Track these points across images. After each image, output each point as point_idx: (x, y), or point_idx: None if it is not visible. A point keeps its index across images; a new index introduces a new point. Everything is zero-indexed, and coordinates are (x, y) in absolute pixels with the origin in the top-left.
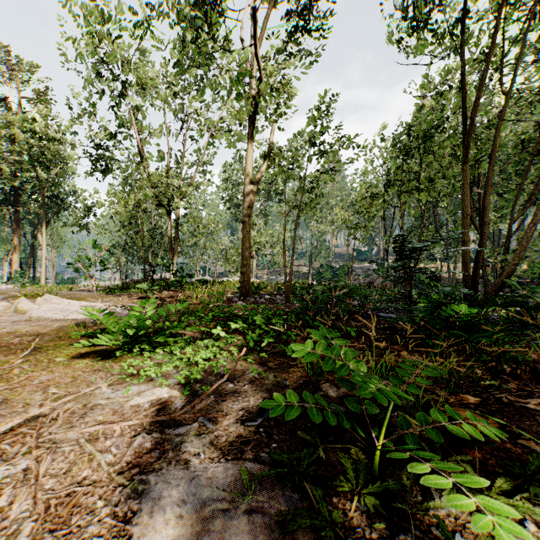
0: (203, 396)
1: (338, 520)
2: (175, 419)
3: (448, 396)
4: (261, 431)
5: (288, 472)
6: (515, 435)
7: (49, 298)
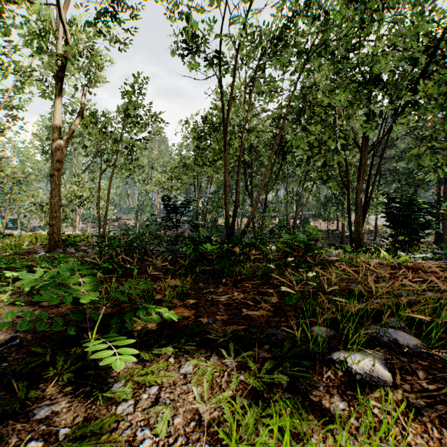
0: None
1: (33, 396)
2: None
3: (178, 302)
4: None
5: None
6: (200, 316)
7: None
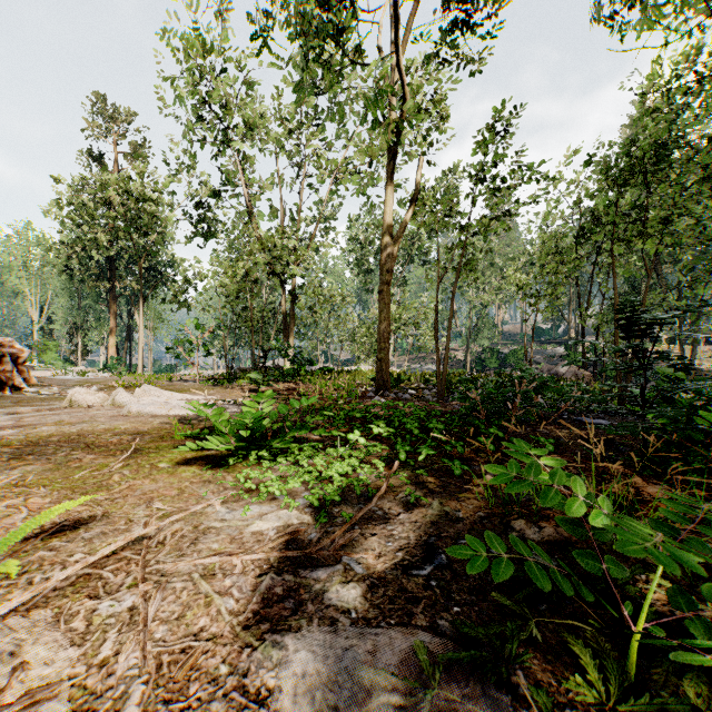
0: (346, 527)
1: None
2: (310, 556)
3: None
4: (434, 585)
5: (488, 658)
6: None
7: (148, 389)
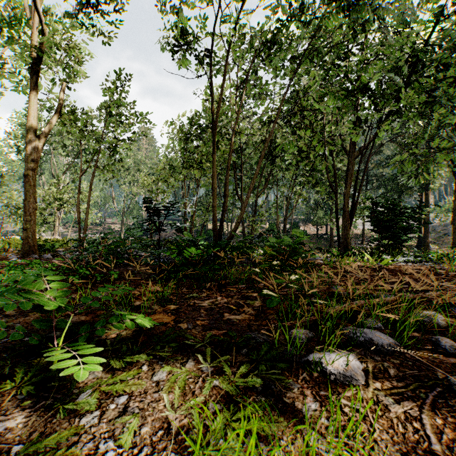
0: None
1: None
2: None
3: (158, 308)
4: None
5: None
6: (180, 322)
7: None
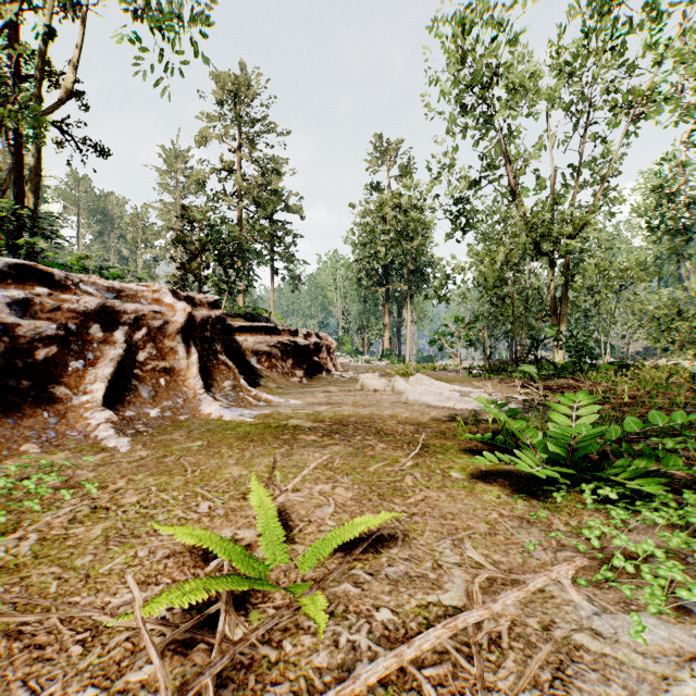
0: None
1: None
2: None
3: None
4: None
5: None
6: None
7: (419, 377)
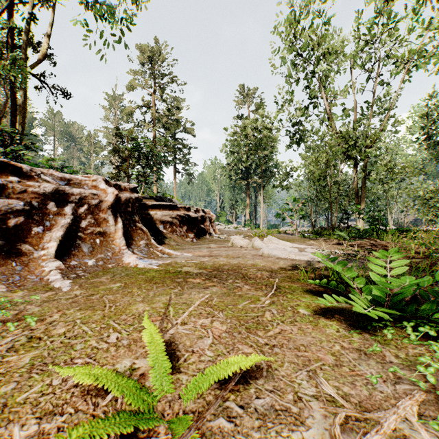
0: None
1: None
2: None
3: None
4: None
5: None
6: None
7: (270, 238)
